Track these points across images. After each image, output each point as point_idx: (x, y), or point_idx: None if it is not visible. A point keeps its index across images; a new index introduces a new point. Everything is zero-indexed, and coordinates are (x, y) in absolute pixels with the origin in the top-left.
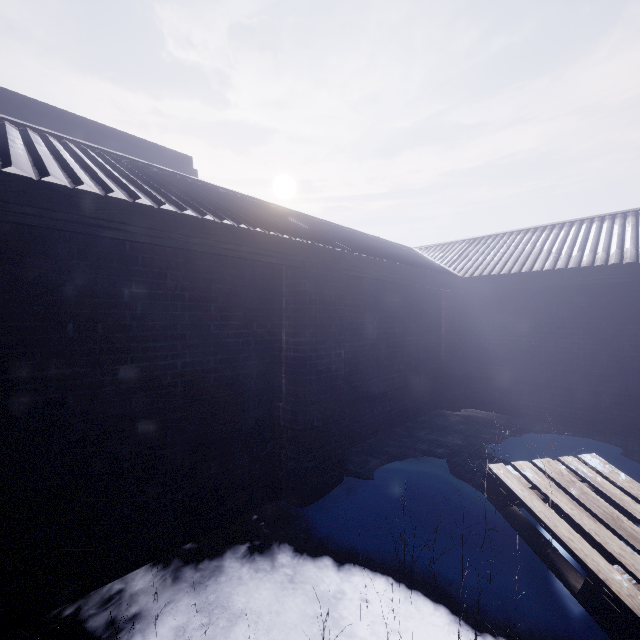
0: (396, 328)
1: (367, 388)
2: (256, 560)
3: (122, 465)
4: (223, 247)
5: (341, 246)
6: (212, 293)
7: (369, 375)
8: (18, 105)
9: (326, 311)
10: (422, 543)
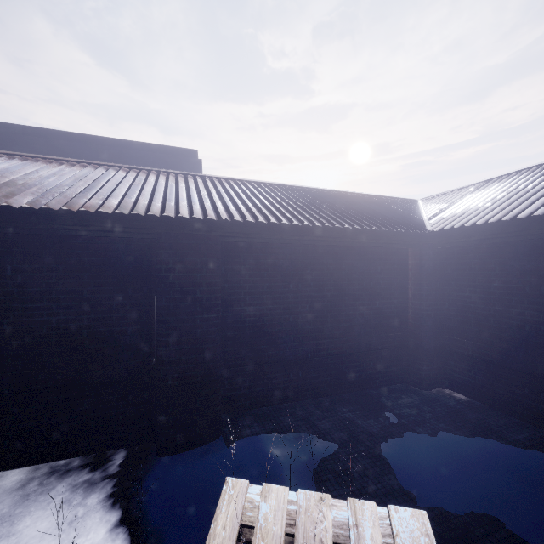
0: (326, 291)
1: (276, 352)
2: (78, 492)
3: (3, 391)
4: (69, 229)
5: (218, 214)
6: (85, 265)
7: (282, 339)
8: (80, 141)
9: (189, 278)
10: (195, 537)
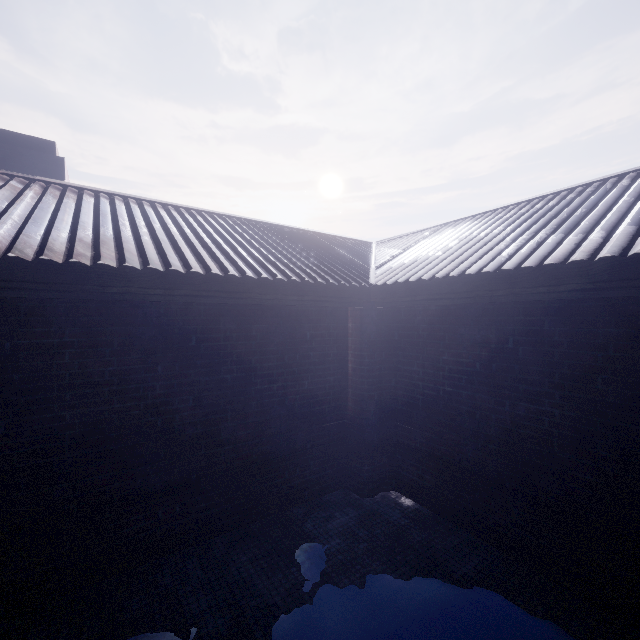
0: (225, 372)
1: (130, 481)
2: None
3: None
4: None
5: None
6: None
7: (142, 457)
8: None
9: None
10: None
